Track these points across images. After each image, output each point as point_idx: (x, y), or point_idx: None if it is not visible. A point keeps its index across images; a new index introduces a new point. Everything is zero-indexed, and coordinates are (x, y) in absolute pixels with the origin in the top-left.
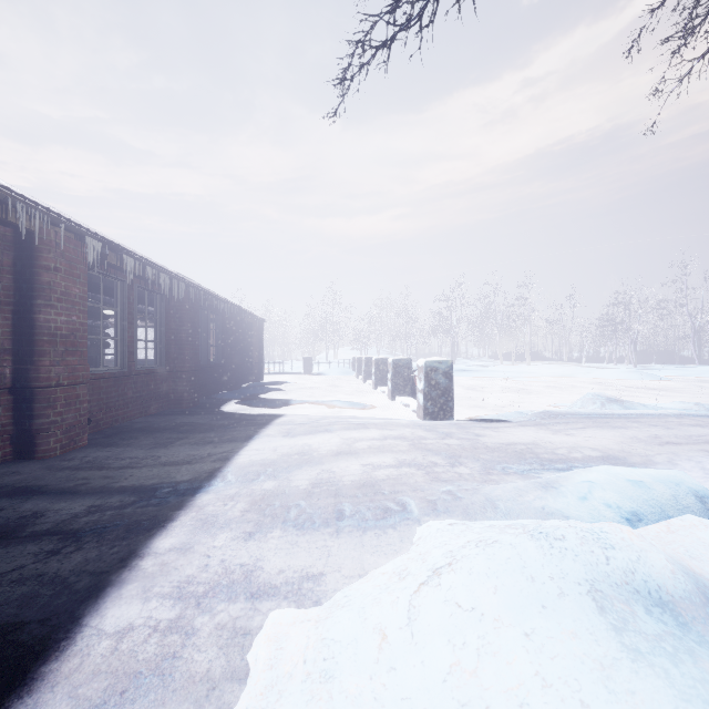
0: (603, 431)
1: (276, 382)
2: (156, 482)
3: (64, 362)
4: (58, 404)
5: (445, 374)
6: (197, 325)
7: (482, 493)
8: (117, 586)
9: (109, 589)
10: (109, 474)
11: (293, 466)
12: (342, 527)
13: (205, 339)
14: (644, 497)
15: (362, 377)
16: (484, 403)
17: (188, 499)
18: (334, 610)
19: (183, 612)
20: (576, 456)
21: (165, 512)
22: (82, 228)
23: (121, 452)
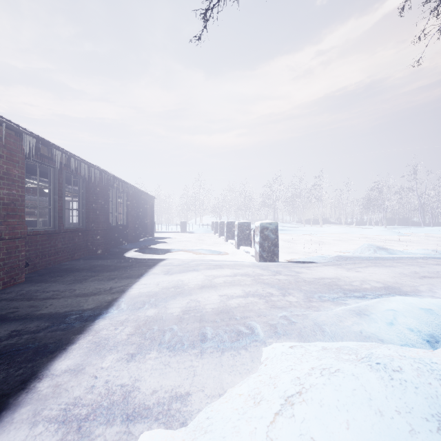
0: (379, 269)
1: (162, 237)
2: (68, 310)
3: (6, 223)
4: (0, 253)
5: (273, 232)
6: (108, 199)
7: (310, 318)
8: (12, 410)
9: (3, 413)
10: (34, 304)
11: (169, 297)
12: (205, 349)
13: (114, 209)
14: (435, 322)
15: (218, 234)
16: (297, 250)
17: (89, 324)
18: (197, 437)
19: (64, 437)
20: (367, 287)
21: (69, 336)
22: (23, 129)
23: (48, 286)
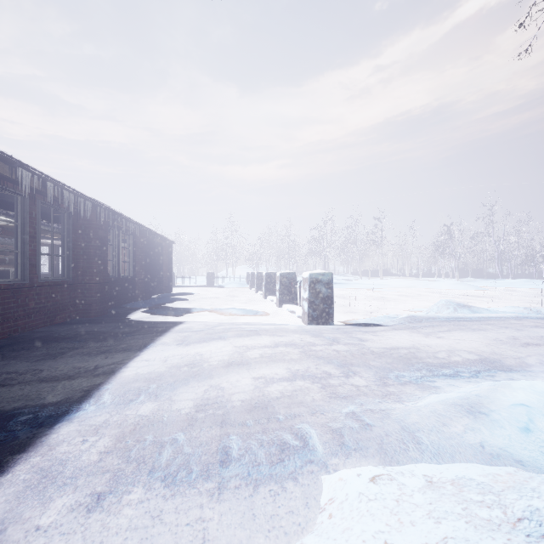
0: (467, 333)
1: (182, 293)
2: (19, 405)
3: None
4: None
5: (327, 285)
6: (106, 242)
7: (394, 418)
8: None
9: None
10: None
11: (179, 382)
12: (227, 480)
13: (116, 255)
14: None
15: (255, 288)
16: (355, 309)
17: (43, 432)
18: None
19: None
20: (457, 360)
21: (1, 456)
22: None
23: (2, 366)
